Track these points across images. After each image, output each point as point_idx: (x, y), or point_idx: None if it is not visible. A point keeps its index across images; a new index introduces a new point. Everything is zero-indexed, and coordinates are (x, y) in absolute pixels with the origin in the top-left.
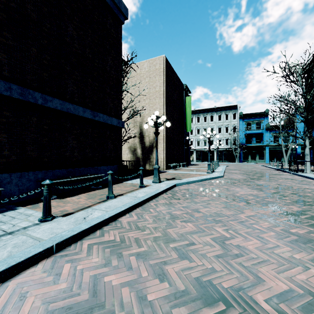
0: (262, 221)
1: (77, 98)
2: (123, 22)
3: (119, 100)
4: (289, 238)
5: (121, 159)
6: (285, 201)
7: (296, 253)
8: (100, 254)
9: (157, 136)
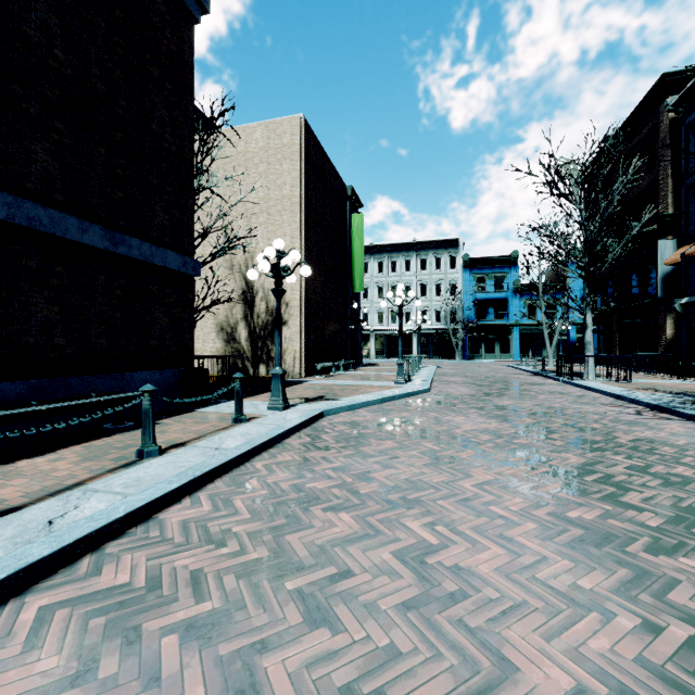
0: (510, 495)
1: (61, 193)
2: (198, 19)
3: (188, 209)
4: (567, 534)
5: (192, 354)
6: (553, 444)
7: (583, 574)
8: (69, 640)
9: (280, 299)
